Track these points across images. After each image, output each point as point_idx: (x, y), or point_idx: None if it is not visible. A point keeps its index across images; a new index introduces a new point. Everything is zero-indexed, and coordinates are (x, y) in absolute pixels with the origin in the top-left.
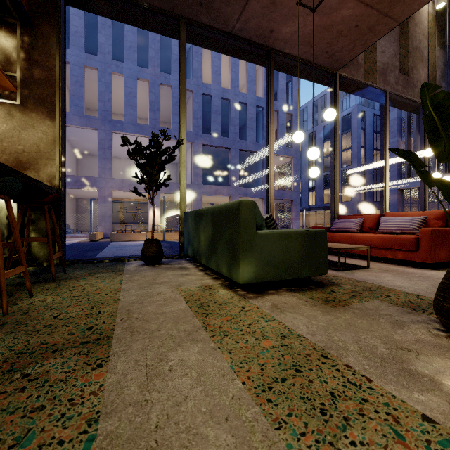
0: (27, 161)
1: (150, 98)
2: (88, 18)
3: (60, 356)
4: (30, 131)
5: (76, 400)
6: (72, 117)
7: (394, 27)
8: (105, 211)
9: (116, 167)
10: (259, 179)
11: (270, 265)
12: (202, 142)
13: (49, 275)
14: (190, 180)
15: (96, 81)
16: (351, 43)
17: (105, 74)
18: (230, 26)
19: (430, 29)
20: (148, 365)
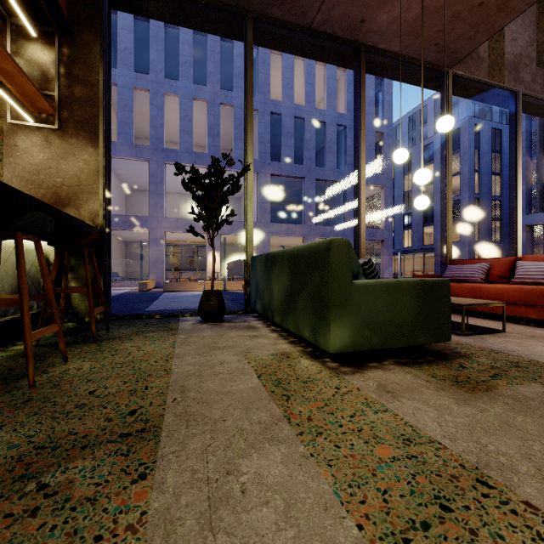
0: (67, 196)
1: (208, 121)
2: (138, 32)
3: (90, 455)
4: (70, 160)
5: (106, 539)
6: (120, 147)
7: (535, 1)
8: (157, 256)
9: (169, 204)
10: (340, 215)
11: (371, 328)
12: (270, 171)
13: (90, 334)
14: (255, 218)
15: (147, 104)
16: (472, 28)
17: (157, 96)
18: (308, 18)
19: None
20: (210, 481)
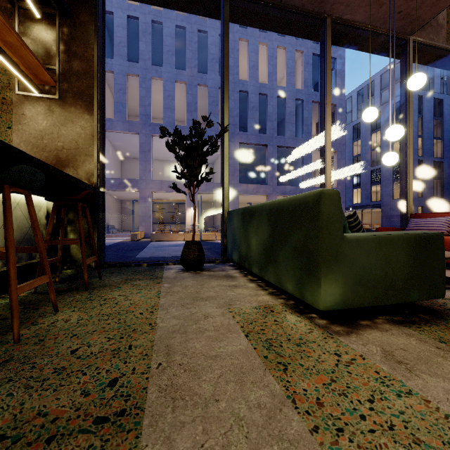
0: (66, 158)
1: (187, 100)
2: (130, 28)
3: None
4: (69, 126)
5: None
6: (116, 123)
7: None
8: (145, 211)
9: (155, 169)
10: (298, 176)
11: (363, 284)
12: (239, 140)
13: (84, 281)
14: None
15: (138, 87)
16: None
17: (145, 80)
18: None
19: None
20: None
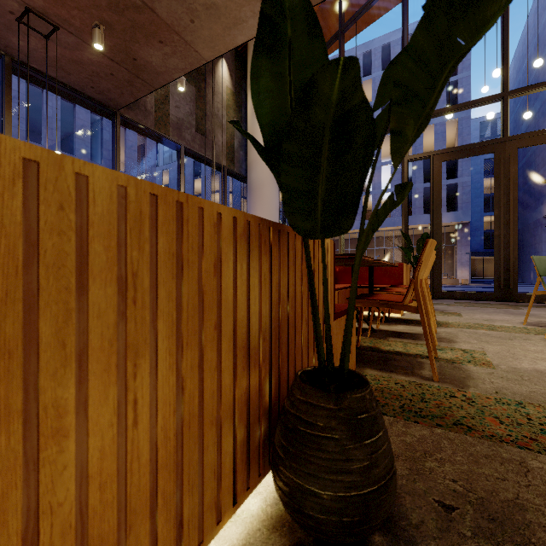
0: None
1: None
2: None
3: None
4: None
5: None
6: None
7: (153, 91)
8: None
9: None
10: None
11: None
12: None
13: None
14: None
15: None
16: (117, 88)
17: None
18: None
19: (229, 101)
20: None
